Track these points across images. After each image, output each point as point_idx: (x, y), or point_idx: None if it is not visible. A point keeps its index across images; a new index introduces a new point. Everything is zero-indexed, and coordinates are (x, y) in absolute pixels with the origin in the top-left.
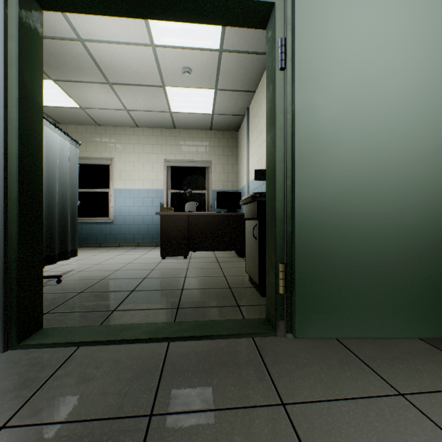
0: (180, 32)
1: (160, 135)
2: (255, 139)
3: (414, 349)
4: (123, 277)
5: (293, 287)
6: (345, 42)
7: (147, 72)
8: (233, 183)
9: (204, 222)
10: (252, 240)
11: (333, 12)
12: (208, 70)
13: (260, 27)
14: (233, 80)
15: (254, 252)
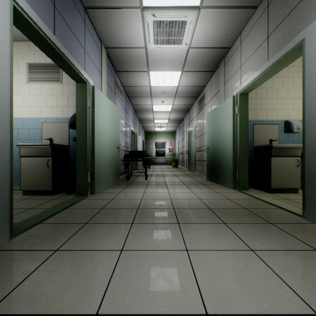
0: None
1: None
2: None
3: (111, 189)
4: None
5: (94, 178)
6: (102, 107)
7: None
8: None
9: None
10: (40, 168)
11: (100, 97)
12: None
13: (76, 82)
14: None
15: (44, 174)
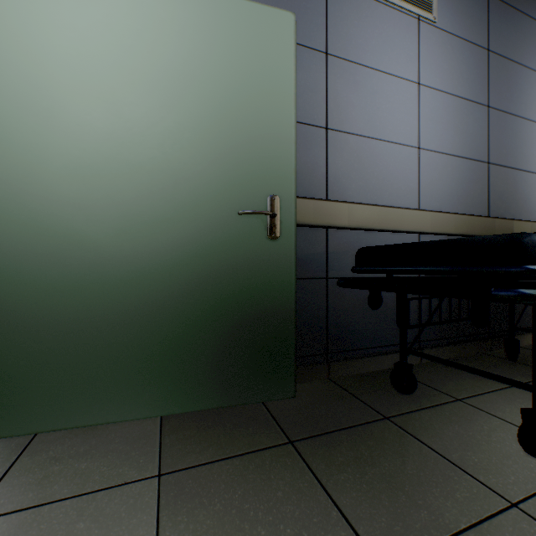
0: None
1: None
2: None
3: (125, 436)
4: None
5: None
6: (35, 16)
7: None
8: None
9: None
10: None
11: None
12: None
13: None
14: None
15: None
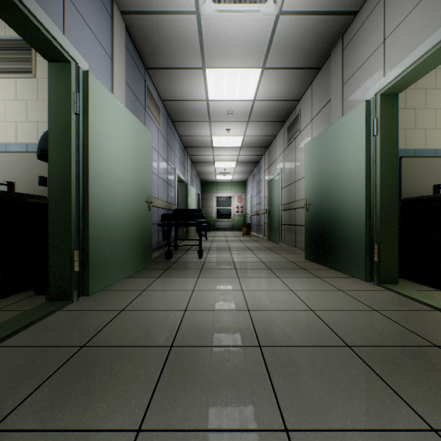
0: None
1: None
2: None
3: (131, 280)
4: None
5: (87, 264)
6: (109, 119)
7: None
8: None
9: None
10: None
11: (104, 99)
12: None
13: (47, 59)
14: None
15: None
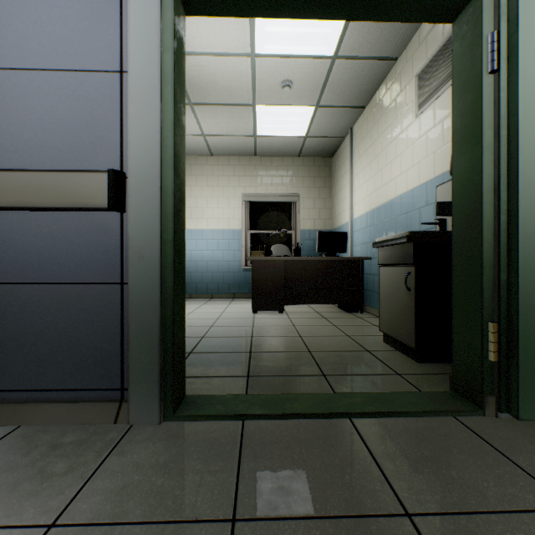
0: (289, 37)
1: (238, 164)
2: (366, 165)
3: None
4: (225, 335)
5: (514, 353)
6: None
7: (238, 89)
8: (326, 221)
9: (304, 268)
10: (398, 292)
11: None
12: (312, 82)
13: (446, 21)
14: (341, 94)
15: (403, 306)
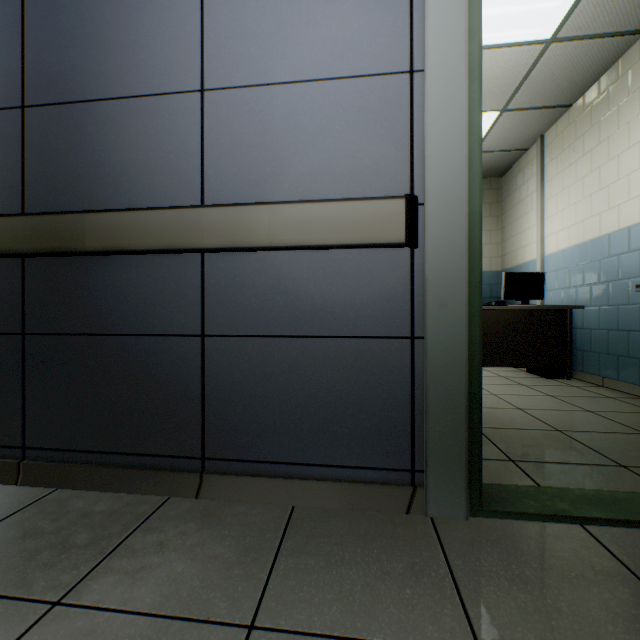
0: (495, 22)
1: None
2: (572, 183)
3: None
4: None
5: None
6: None
7: None
8: (492, 260)
9: (487, 320)
10: None
11: None
12: (507, 79)
13: None
14: (543, 90)
15: None
